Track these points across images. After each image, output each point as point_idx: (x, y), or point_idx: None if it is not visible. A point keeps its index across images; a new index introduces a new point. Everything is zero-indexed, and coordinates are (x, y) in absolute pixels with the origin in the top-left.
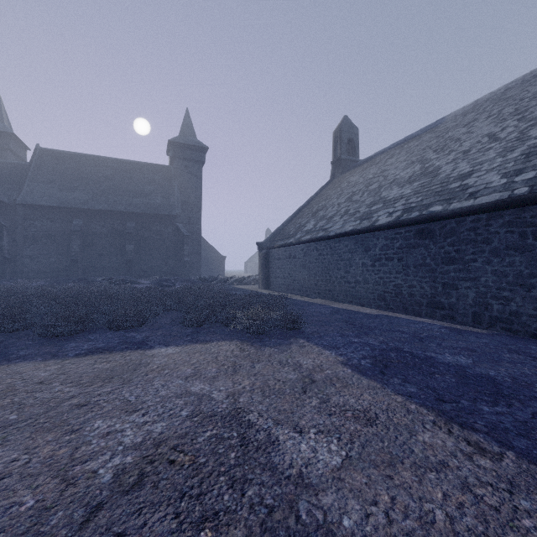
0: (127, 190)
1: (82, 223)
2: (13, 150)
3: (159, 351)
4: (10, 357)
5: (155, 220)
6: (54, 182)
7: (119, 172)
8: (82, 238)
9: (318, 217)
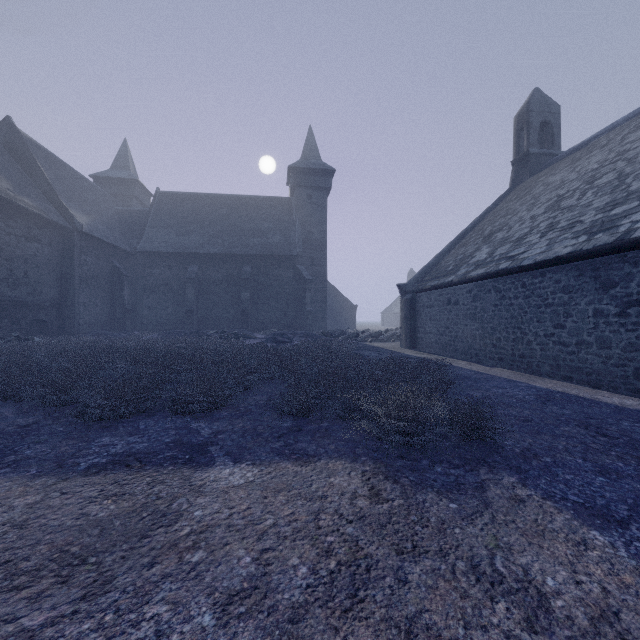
0: (244, 230)
1: (197, 270)
2: (138, 197)
3: (216, 474)
4: (3, 461)
5: (273, 262)
6: (171, 226)
7: (235, 210)
8: (197, 286)
9: (495, 241)
